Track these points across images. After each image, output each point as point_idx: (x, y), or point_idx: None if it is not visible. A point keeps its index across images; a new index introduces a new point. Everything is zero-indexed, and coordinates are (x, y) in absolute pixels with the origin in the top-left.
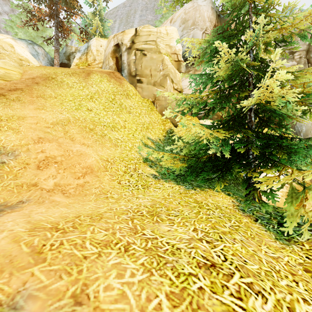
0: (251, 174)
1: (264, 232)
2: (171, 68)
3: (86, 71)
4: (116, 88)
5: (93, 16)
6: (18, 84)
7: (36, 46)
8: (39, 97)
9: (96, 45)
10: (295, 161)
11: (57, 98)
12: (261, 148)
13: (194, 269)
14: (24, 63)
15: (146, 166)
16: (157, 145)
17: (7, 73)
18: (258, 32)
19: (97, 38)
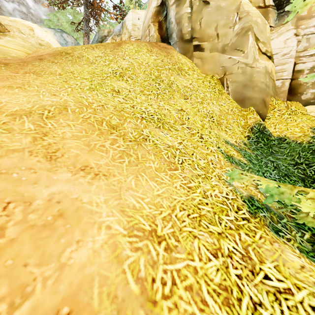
0: None
1: None
2: (256, 16)
3: (115, 42)
4: (161, 61)
5: (131, 3)
6: (11, 60)
7: (65, 34)
8: (30, 73)
9: (132, 18)
10: None
11: (62, 75)
12: None
13: None
14: (43, 48)
15: (278, 243)
16: (246, 156)
17: (3, 49)
18: None
19: (134, 9)
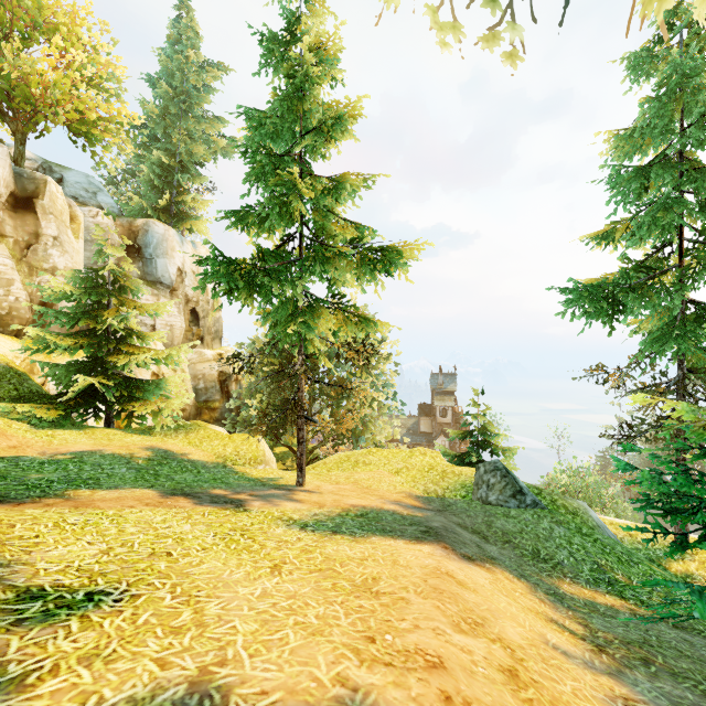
0: (121, 410)
1: (149, 436)
2: None
3: None
4: None
5: None
6: None
7: None
8: None
9: None
10: (147, 397)
11: None
12: (123, 388)
13: (156, 439)
14: None
15: (14, 420)
16: None
17: None
18: (128, 311)
19: None
